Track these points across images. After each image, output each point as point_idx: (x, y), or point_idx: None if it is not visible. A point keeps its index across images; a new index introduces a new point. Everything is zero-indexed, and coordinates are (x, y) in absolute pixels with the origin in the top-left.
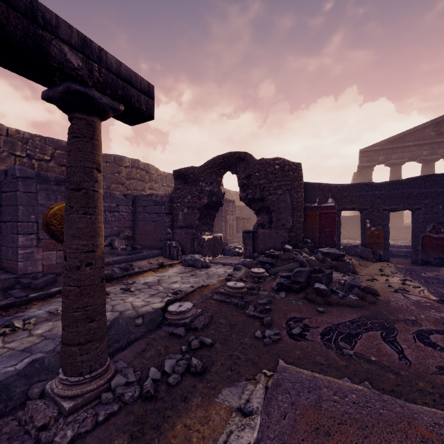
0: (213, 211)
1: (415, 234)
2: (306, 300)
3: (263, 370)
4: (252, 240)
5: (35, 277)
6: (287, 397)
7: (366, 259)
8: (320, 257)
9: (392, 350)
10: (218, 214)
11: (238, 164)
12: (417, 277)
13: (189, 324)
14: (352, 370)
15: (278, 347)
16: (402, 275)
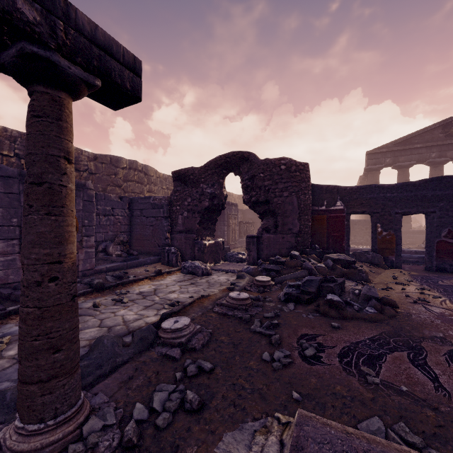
0: (214, 214)
1: (429, 239)
2: (318, 313)
3: (275, 414)
4: (256, 245)
5: (17, 287)
6: None
7: (377, 265)
8: (330, 263)
9: (424, 377)
10: (220, 217)
11: (241, 165)
12: (435, 286)
13: (185, 343)
14: (381, 404)
15: (290, 373)
16: (418, 283)
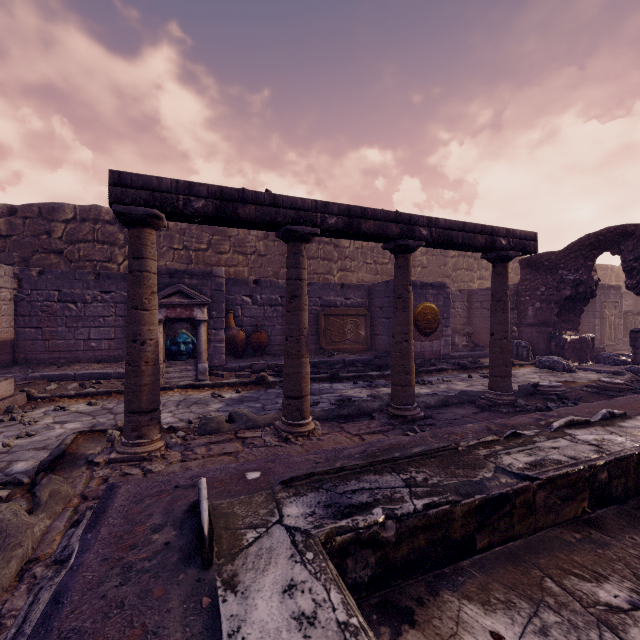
0: (579, 304)
1: None
2: None
3: None
4: None
5: None
6: (633, 399)
7: None
8: None
9: None
10: (588, 307)
11: (622, 242)
12: None
13: (559, 396)
14: None
15: None
16: None
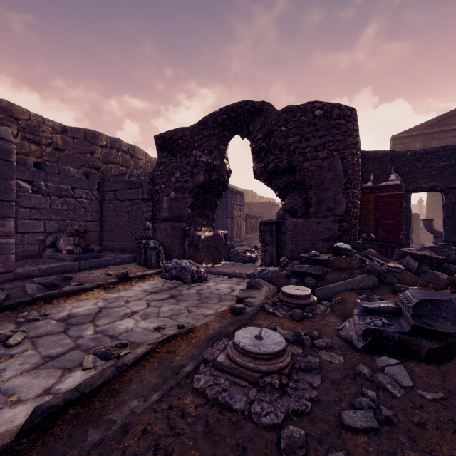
0: (213, 197)
1: None
2: None
3: None
4: (275, 236)
5: None
6: None
7: None
8: (413, 263)
9: None
10: (223, 208)
11: (251, 122)
12: None
13: None
14: None
15: None
16: None
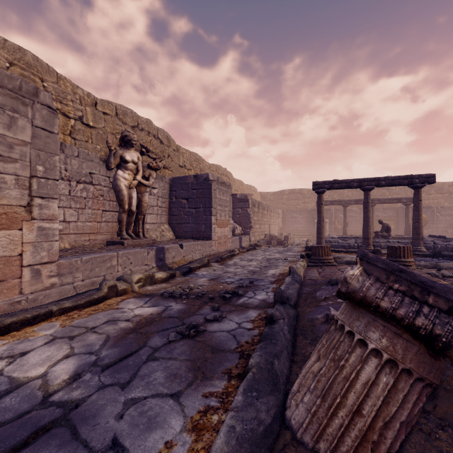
0: None
1: None
2: None
3: None
4: None
5: None
6: None
7: None
8: None
9: None
10: None
11: None
12: None
13: None
14: None
15: None
16: None
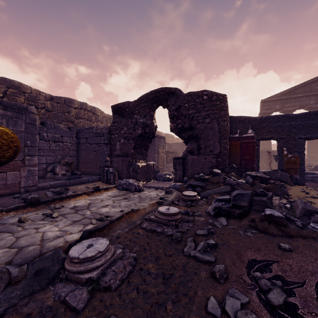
0: (146, 142)
1: None
2: (255, 230)
3: None
4: (181, 165)
5: None
6: None
7: (285, 182)
8: (250, 180)
9: None
10: (152, 147)
11: (168, 99)
12: None
13: (97, 279)
14: None
15: None
16: None
